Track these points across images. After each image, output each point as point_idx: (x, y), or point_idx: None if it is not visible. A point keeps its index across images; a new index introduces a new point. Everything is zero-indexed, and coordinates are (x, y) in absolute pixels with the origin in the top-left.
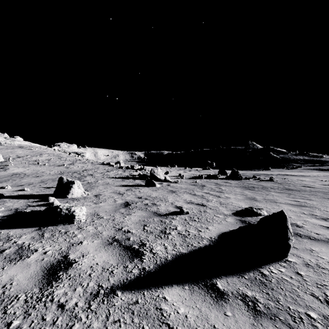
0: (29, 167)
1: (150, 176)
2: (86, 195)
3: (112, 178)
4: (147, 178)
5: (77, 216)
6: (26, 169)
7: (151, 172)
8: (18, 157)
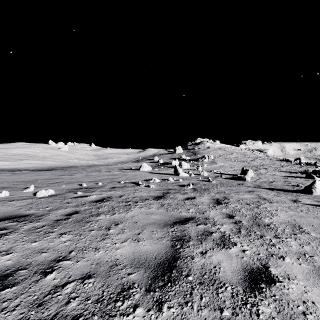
0: (226, 162)
1: None
2: (254, 177)
3: (281, 172)
4: (307, 172)
5: (246, 179)
6: (225, 164)
7: None
8: (219, 155)
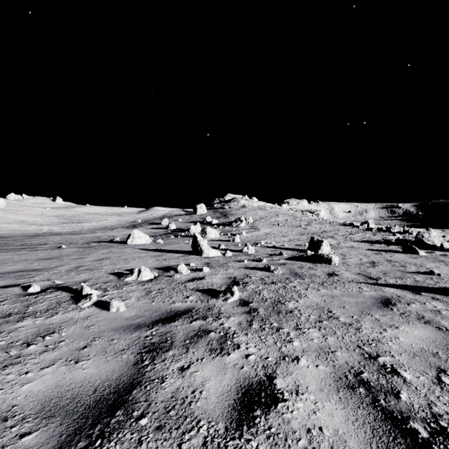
0: (273, 228)
1: (414, 242)
2: (332, 253)
3: (356, 242)
4: (405, 243)
5: (333, 260)
6: (272, 230)
7: (417, 237)
8: (261, 218)
